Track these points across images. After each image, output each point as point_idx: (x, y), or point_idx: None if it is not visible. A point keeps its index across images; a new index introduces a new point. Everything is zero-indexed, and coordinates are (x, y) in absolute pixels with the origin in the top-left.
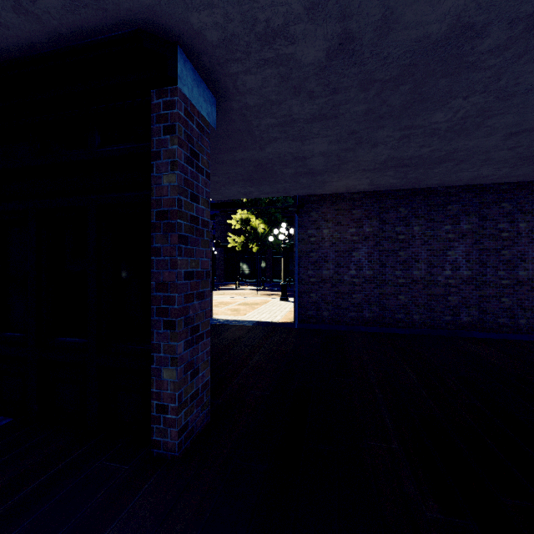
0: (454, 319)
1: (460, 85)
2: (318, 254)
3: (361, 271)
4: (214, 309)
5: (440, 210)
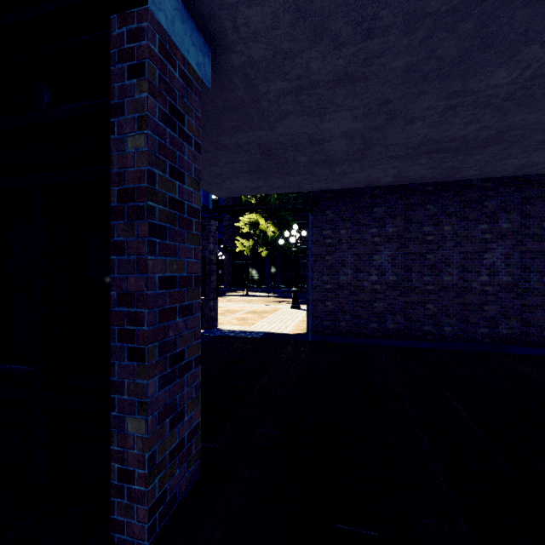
0: (491, 332)
1: (544, 21)
2: (334, 257)
3: (384, 277)
4: (219, 317)
5: (474, 207)
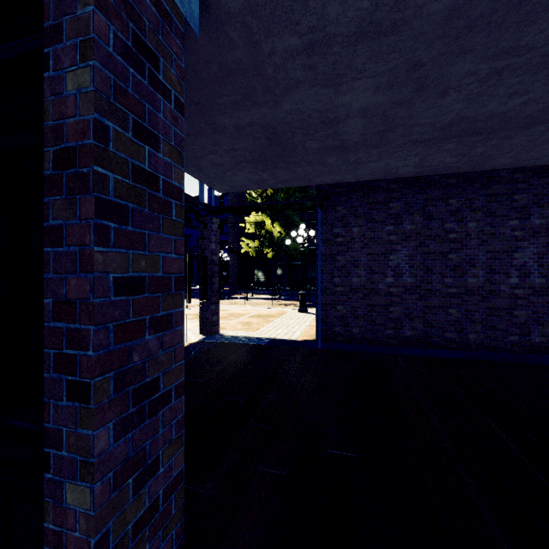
0: (522, 340)
1: None
2: (346, 257)
3: (400, 278)
4: (222, 322)
5: (503, 201)
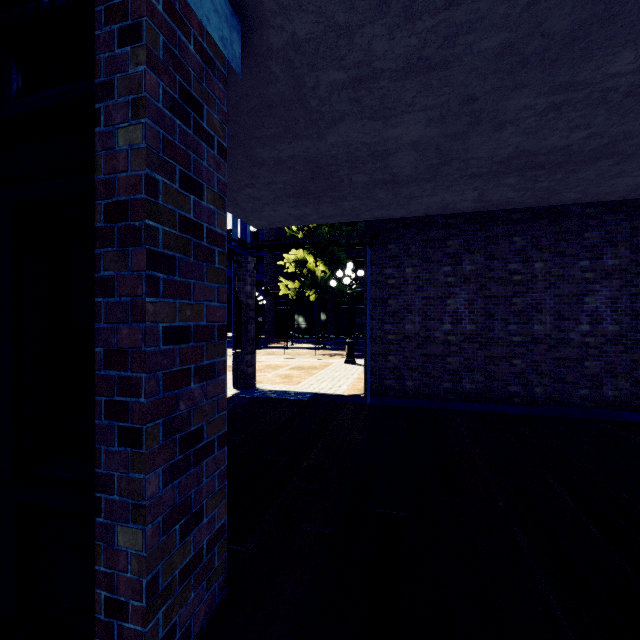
0: (593, 394)
1: None
2: (398, 301)
3: (459, 325)
4: (258, 374)
5: (573, 239)
